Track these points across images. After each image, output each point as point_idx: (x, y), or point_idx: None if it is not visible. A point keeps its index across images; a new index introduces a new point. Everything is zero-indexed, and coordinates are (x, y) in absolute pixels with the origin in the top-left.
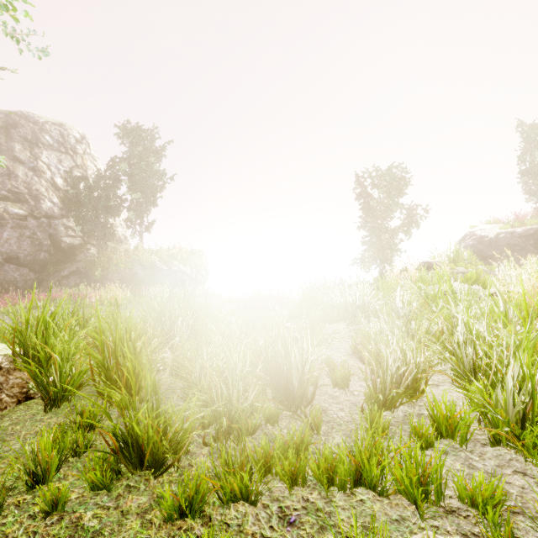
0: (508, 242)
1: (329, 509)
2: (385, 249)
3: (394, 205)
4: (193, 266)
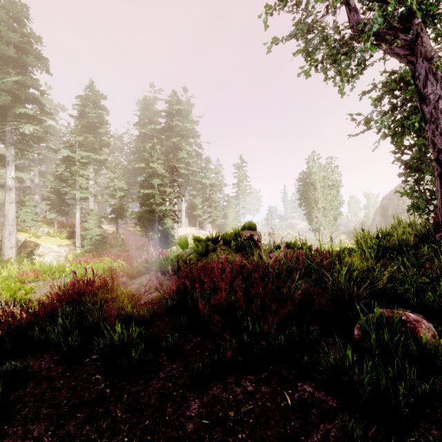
0: None
1: None
2: None
3: None
4: None
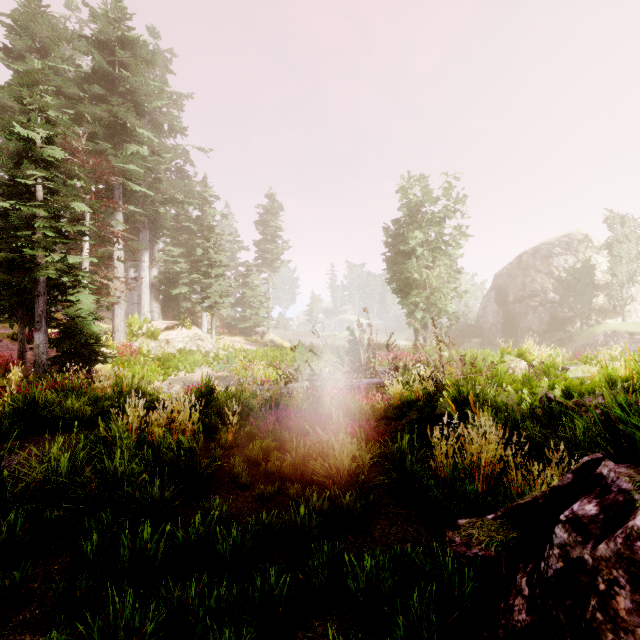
0: None
1: None
2: None
3: None
4: None
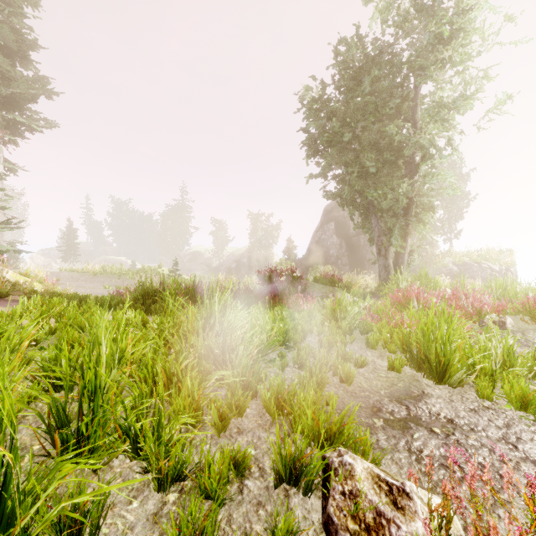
0: None
1: None
2: None
3: None
4: (502, 264)
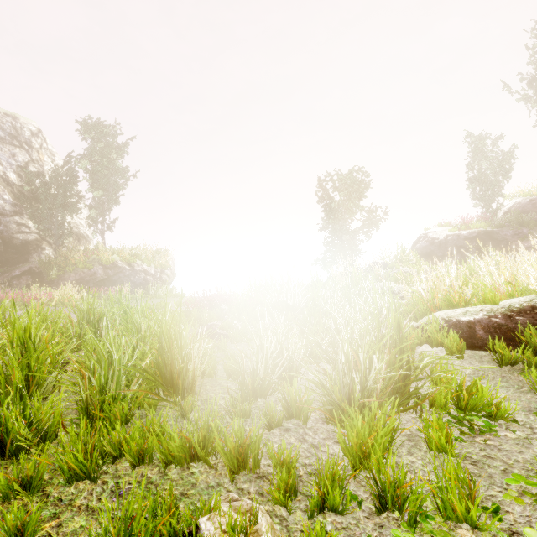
0: (455, 244)
1: (159, 482)
2: (346, 249)
3: (354, 208)
4: (158, 265)
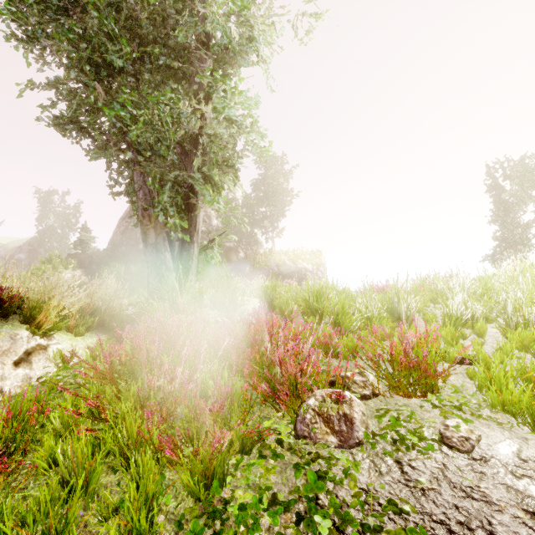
0: None
1: None
2: (518, 244)
3: (531, 196)
4: (314, 263)
